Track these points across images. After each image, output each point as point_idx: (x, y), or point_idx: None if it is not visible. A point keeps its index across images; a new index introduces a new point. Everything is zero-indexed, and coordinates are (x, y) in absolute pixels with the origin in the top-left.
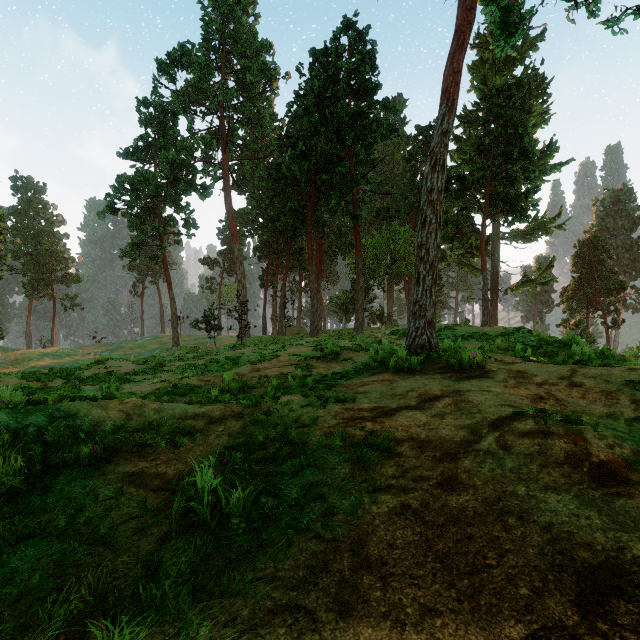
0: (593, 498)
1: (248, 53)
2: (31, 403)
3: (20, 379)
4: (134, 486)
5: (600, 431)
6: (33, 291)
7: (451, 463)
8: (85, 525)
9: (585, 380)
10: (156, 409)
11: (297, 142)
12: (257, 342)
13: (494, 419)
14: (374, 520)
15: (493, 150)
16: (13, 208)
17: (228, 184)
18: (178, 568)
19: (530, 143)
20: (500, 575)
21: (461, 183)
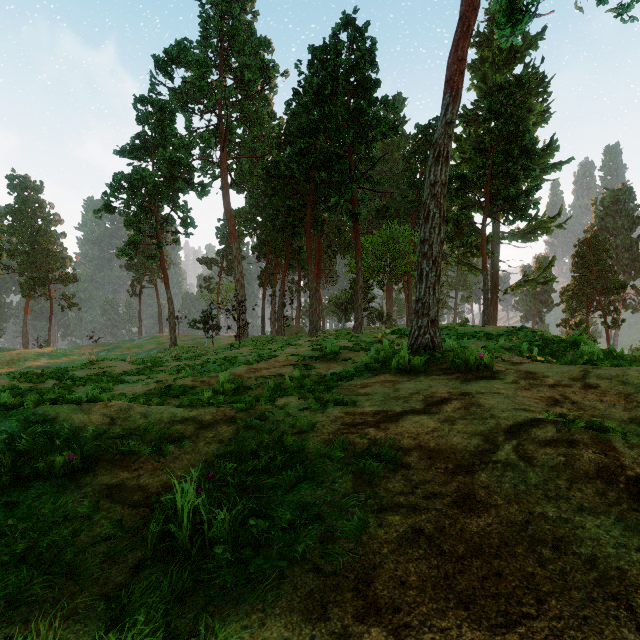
0: (638, 522)
1: (246, 51)
2: (6, 407)
3: (11, 380)
4: (111, 501)
5: (629, 439)
6: (30, 291)
7: (466, 477)
8: (50, 549)
9: (600, 381)
10: (143, 413)
11: (296, 140)
12: (255, 342)
13: (510, 425)
14: (381, 548)
15: (494, 148)
16: (9, 207)
17: (226, 183)
18: (148, 610)
19: (531, 141)
20: (543, 630)
21: (461, 181)
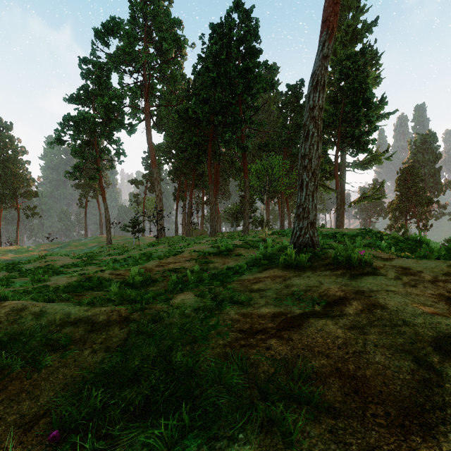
0: None
1: (164, 27)
2: None
3: None
4: None
5: None
6: (1, 203)
7: (427, 439)
8: None
9: None
10: (35, 313)
11: (200, 93)
12: (170, 241)
13: (434, 337)
14: None
15: (343, 100)
16: None
17: (149, 124)
18: None
19: (370, 95)
20: None
21: None
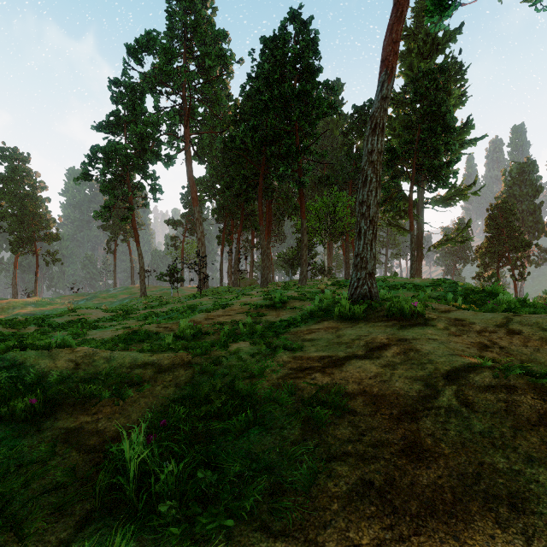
0: None
1: (207, 41)
2: None
3: None
4: (68, 446)
5: None
6: (18, 248)
7: (411, 423)
8: None
9: (522, 328)
10: (106, 358)
11: (249, 118)
12: (214, 292)
13: (448, 370)
14: (331, 504)
15: (419, 126)
16: (0, 175)
17: (189, 155)
18: None
19: (451, 120)
20: None
21: (392, 154)
